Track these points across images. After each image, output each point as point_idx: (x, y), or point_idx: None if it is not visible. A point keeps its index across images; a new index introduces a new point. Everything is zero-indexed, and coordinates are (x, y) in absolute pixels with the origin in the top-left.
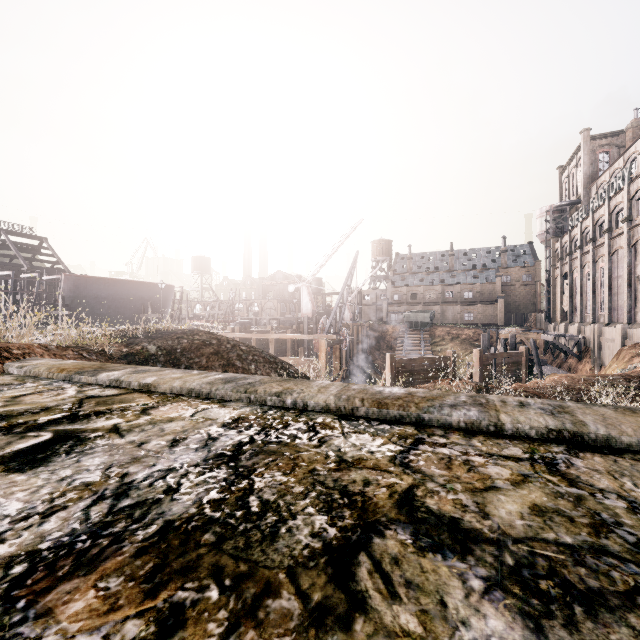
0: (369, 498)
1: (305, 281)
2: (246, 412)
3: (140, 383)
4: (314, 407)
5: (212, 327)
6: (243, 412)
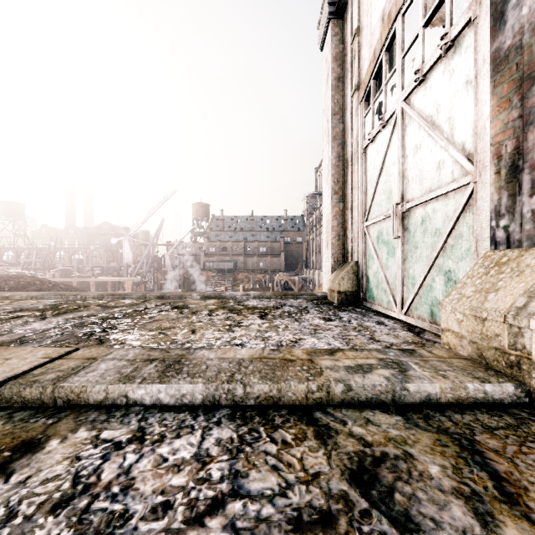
0: (90, 305)
1: (127, 235)
2: (60, 300)
3: (2, 296)
4: (89, 298)
5: (30, 274)
6: (59, 300)
